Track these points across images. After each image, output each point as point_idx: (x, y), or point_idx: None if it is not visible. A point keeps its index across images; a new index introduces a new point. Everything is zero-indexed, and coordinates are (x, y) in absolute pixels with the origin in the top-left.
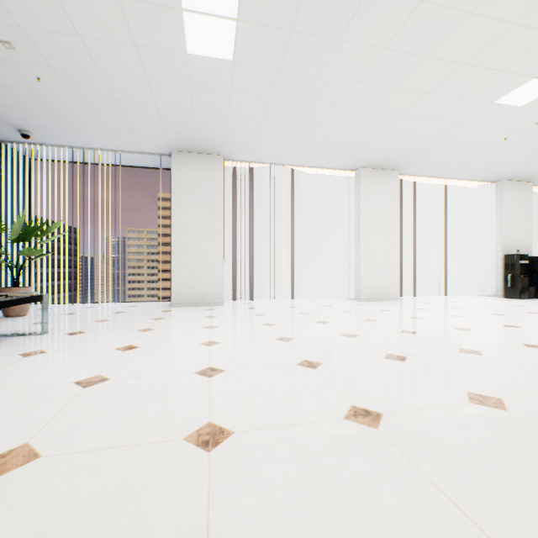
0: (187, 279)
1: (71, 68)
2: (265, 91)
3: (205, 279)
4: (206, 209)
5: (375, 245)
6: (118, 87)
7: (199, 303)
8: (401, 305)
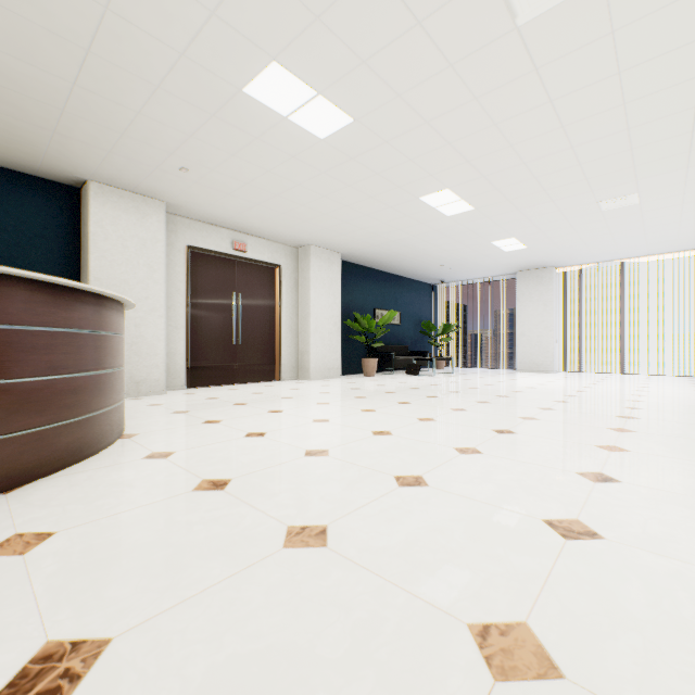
0: (526, 354)
1: (461, 264)
2: (553, 248)
3: (539, 354)
4: (540, 306)
5: None
6: (480, 263)
7: (535, 370)
8: None
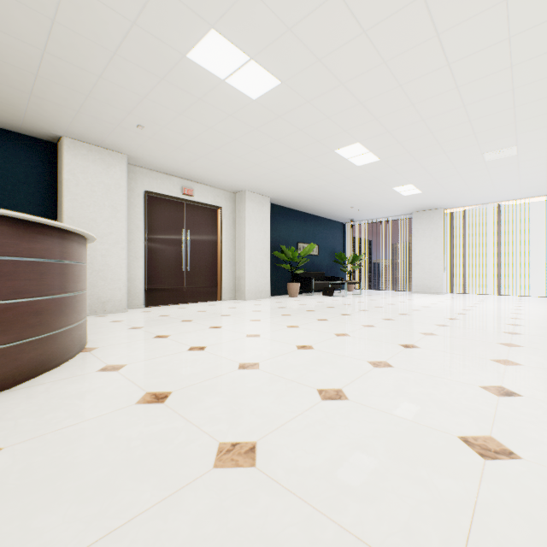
0: (420, 279)
1: (367, 206)
2: (443, 192)
3: (431, 279)
4: (431, 240)
5: None
6: (382, 205)
7: (427, 292)
8: None
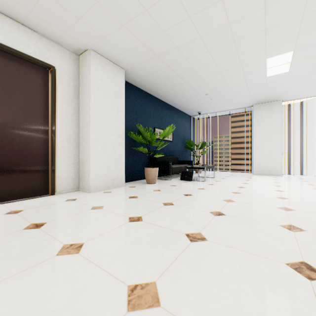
0: (261, 162)
1: (221, 93)
2: (307, 73)
3: (270, 163)
4: (271, 129)
5: None
6: (235, 93)
7: (267, 174)
8: None
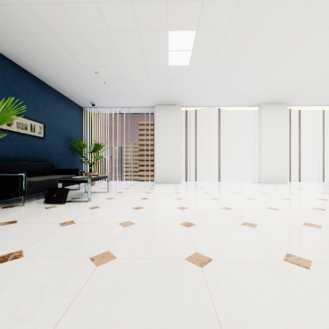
0: (163, 170)
1: (118, 77)
2: (204, 75)
3: (171, 170)
4: (172, 133)
5: (271, 150)
6: (135, 82)
7: (168, 182)
8: (288, 186)
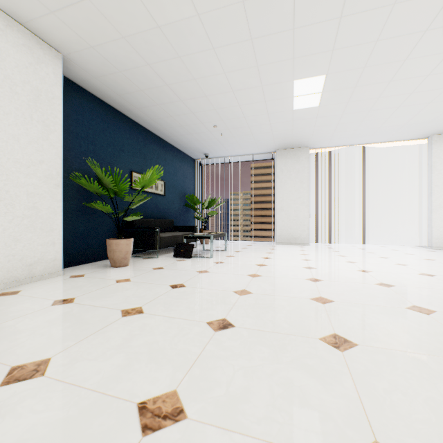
0: (285, 228)
1: (236, 128)
2: (339, 112)
3: (297, 228)
4: (297, 183)
5: None
6: (255, 129)
7: (293, 243)
8: None
